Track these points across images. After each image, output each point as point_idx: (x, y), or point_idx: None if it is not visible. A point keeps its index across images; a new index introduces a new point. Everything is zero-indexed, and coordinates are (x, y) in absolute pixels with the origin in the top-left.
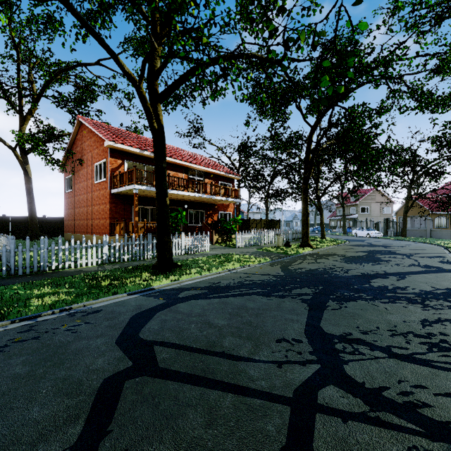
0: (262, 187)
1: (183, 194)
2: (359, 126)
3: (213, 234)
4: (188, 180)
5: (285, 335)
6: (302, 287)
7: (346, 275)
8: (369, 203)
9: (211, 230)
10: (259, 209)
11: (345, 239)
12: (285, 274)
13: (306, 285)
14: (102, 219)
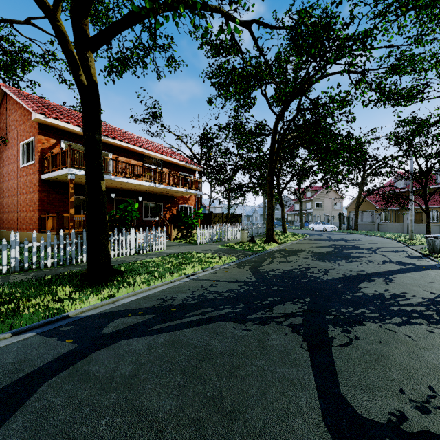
0: (224, 180)
1: (135, 182)
2: (332, 111)
3: (171, 229)
4: (141, 166)
5: (291, 437)
6: (285, 302)
7: (327, 278)
8: (323, 199)
9: (169, 224)
10: (221, 204)
11: (304, 233)
12: (258, 279)
13: (289, 297)
14: (30, 212)
